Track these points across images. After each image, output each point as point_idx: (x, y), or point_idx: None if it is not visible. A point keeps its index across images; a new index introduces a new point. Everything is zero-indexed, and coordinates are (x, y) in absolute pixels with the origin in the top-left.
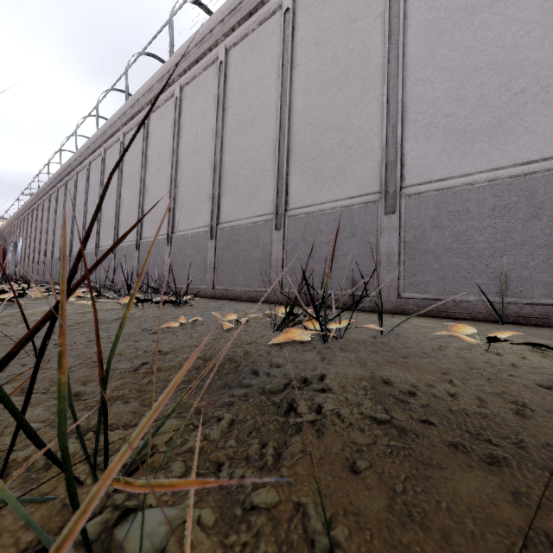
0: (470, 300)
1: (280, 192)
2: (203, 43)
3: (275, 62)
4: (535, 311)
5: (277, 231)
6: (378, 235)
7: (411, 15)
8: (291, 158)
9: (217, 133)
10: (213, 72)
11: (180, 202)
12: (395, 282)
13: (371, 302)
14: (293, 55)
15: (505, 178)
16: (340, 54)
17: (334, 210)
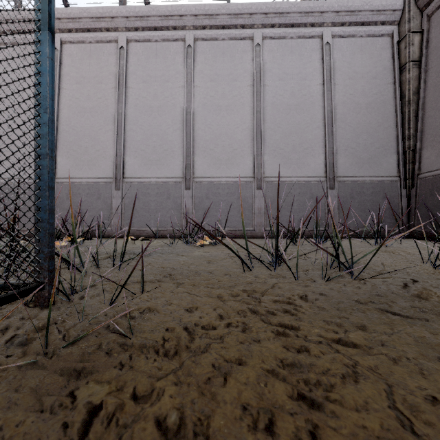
0: (149, 229)
1: None
2: None
3: None
4: (168, 232)
5: None
6: (112, 199)
7: (129, 97)
8: (59, 146)
9: None
10: None
11: None
12: (120, 223)
13: (108, 233)
14: (60, 80)
15: (161, 182)
16: (92, 96)
17: (88, 183)
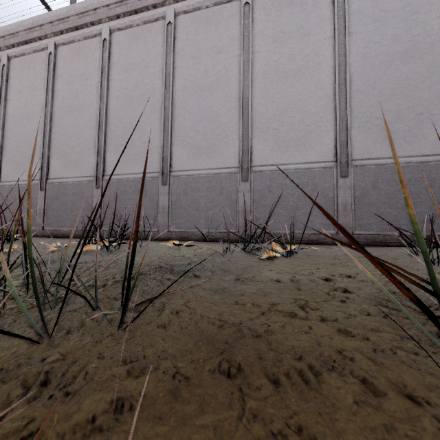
0: (198, 231)
1: (99, 162)
2: (33, 31)
3: (96, 71)
4: (220, 235)
5: (97, 189)
6: (158, 196)
7: (177, 78)
8: (108, 141)
9: (47, 107)
10: (43, 57)
11: (7, 156)
12: (166, 223)
13: (154, 235)
14: (109, 72)
15: (212, 174)
16: (139, 83)
17: (135, 179)
